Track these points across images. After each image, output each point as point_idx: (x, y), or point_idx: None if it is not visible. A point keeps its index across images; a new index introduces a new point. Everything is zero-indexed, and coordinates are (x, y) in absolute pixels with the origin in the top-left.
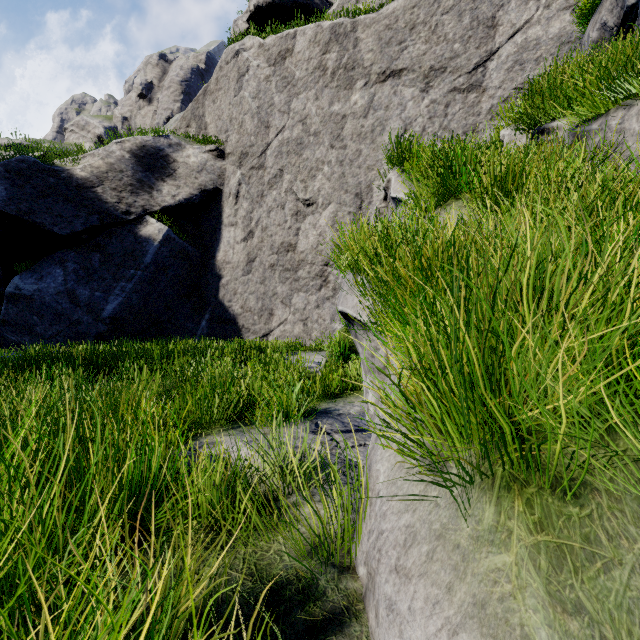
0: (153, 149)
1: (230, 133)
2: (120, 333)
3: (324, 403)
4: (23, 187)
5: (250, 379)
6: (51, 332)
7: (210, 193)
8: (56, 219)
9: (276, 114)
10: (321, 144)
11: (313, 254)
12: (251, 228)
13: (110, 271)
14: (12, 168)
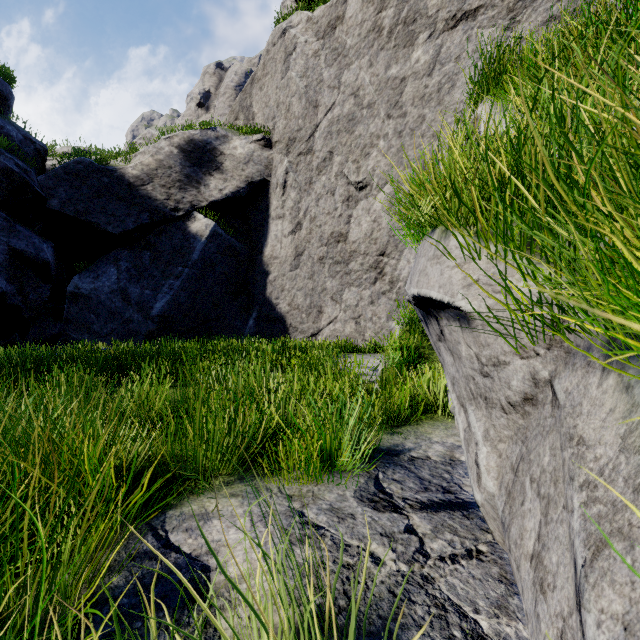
0: (200, 143)
1: (277, 119)
2: (169, 331)
3: (385, 434)
4: (80, 188)
5: (281, 395)
6: (106, 330)
7: (257, 185)
8: (110, 218)
9: (325, 91)
10: (376, 116)
11: (366, 243)
12: (299, 219)
13: (159, 269)
14: (70, 170)
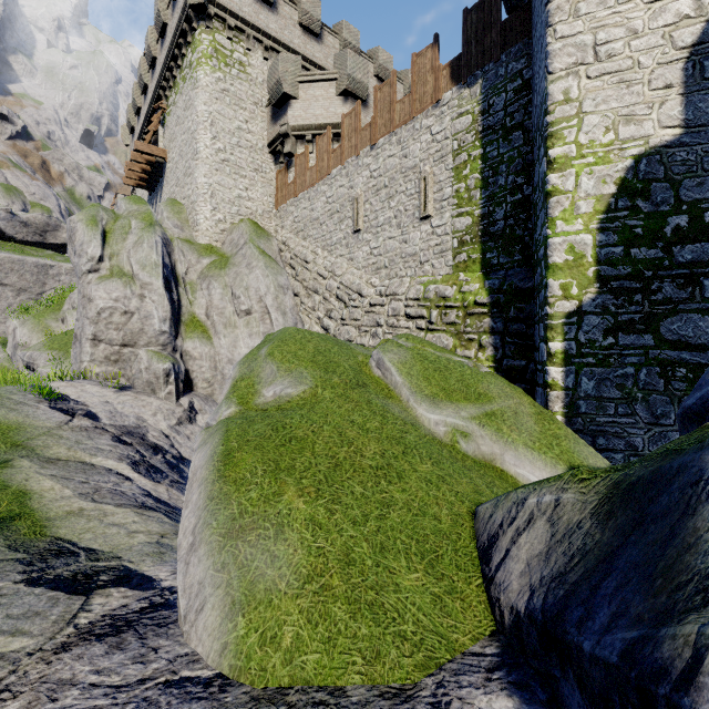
0: None
1: None
2: None
3: None
4: None
5: None
6: None
7: None
8: None
9: None
10: None
11: None
12: None
13: None
14: None
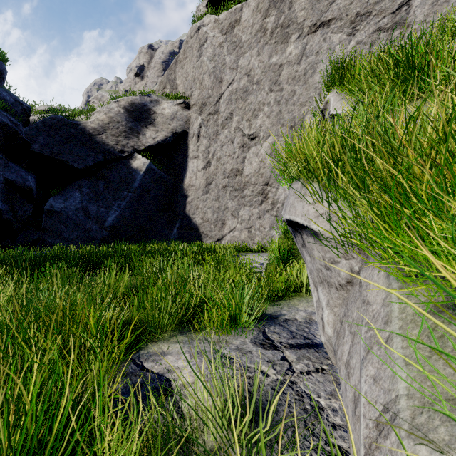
0: (139, 105)
1: (193, 89)
2: (117, 237)
3: (269, 305)
4: (54, 136)
5: (202, 281)
6: (72, 236)
7: (179, 135)
8: (75, 158)
9: (227, 71)
10: (262, 90)
11: (256, 177)
12: (209, 159)
13: (110, 193)
14: (47, 123)
